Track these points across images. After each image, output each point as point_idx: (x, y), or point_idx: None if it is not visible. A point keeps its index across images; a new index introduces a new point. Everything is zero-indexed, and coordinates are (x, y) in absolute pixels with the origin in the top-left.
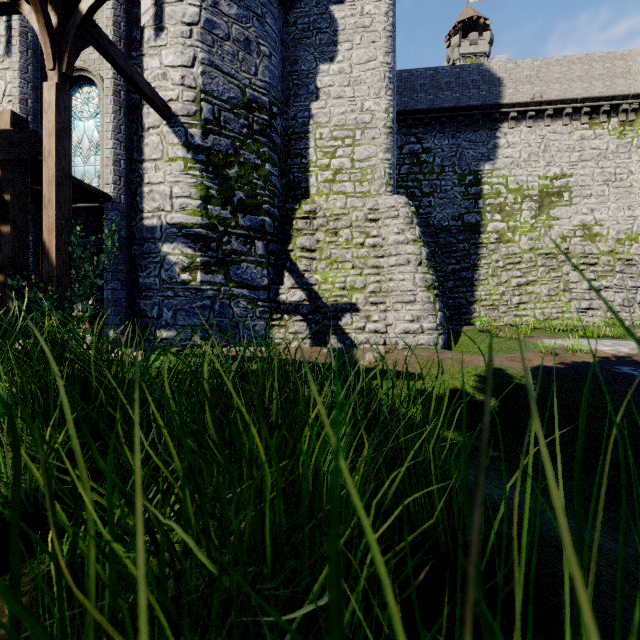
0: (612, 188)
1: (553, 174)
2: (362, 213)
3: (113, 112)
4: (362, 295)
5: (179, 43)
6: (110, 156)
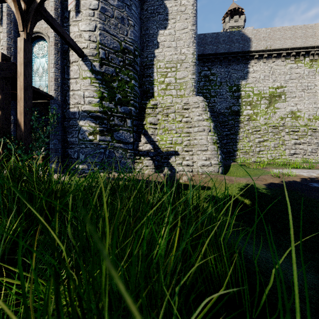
0: (306, 93)
1: (276, 86)
2: (180, 105)
3: (54, 54)
4: (180, 147)
5: (88, 19)
6: (53, 76)
